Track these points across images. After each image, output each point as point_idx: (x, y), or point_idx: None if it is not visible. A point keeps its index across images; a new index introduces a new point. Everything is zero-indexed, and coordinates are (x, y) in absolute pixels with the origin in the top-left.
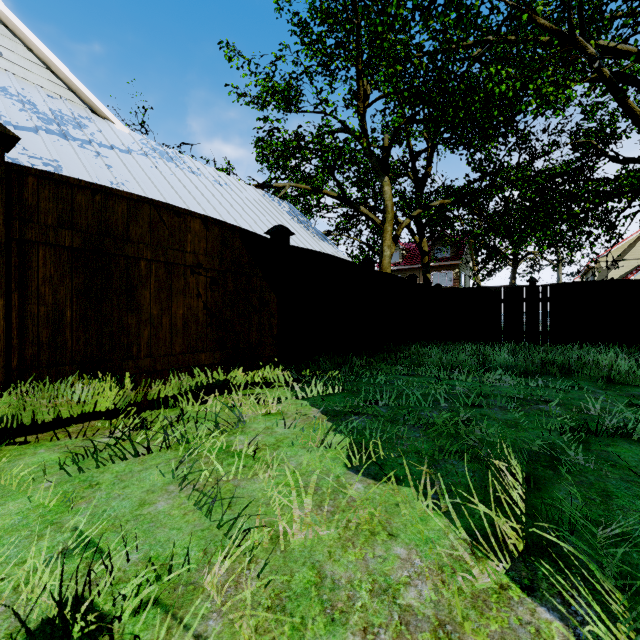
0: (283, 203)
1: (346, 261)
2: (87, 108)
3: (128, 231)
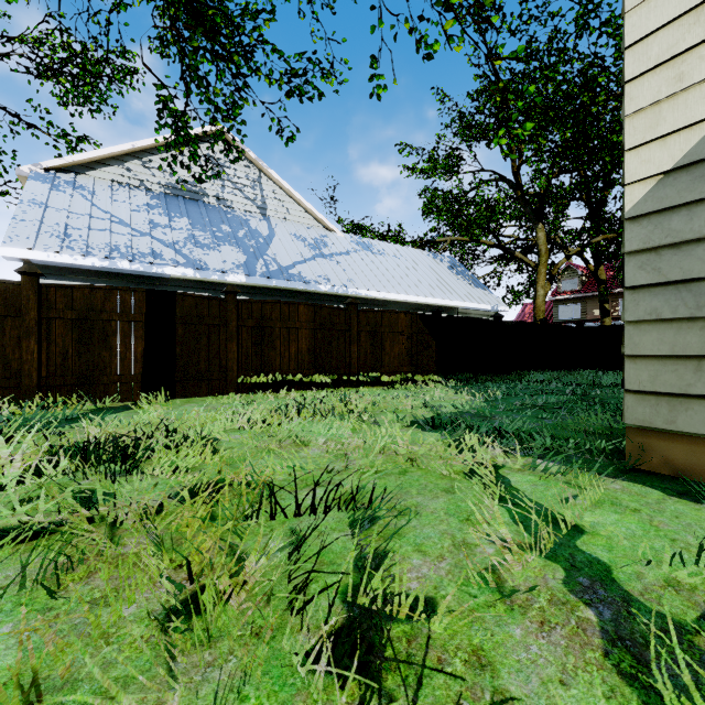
0: (444, 258)
1: (478, 318)
2: (323, 228)
3: (382, 323)
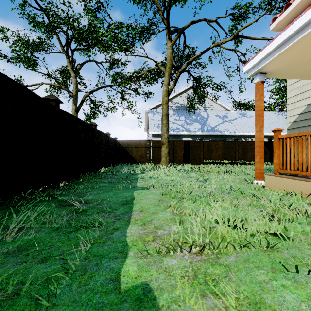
0: (284, 113)
1: None
2: (226, 110)
3: (246, 145)
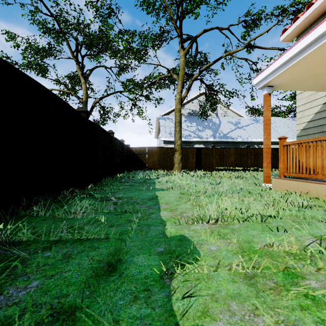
0: None
1: None
2: (238, 116)
3: (259, 152)
